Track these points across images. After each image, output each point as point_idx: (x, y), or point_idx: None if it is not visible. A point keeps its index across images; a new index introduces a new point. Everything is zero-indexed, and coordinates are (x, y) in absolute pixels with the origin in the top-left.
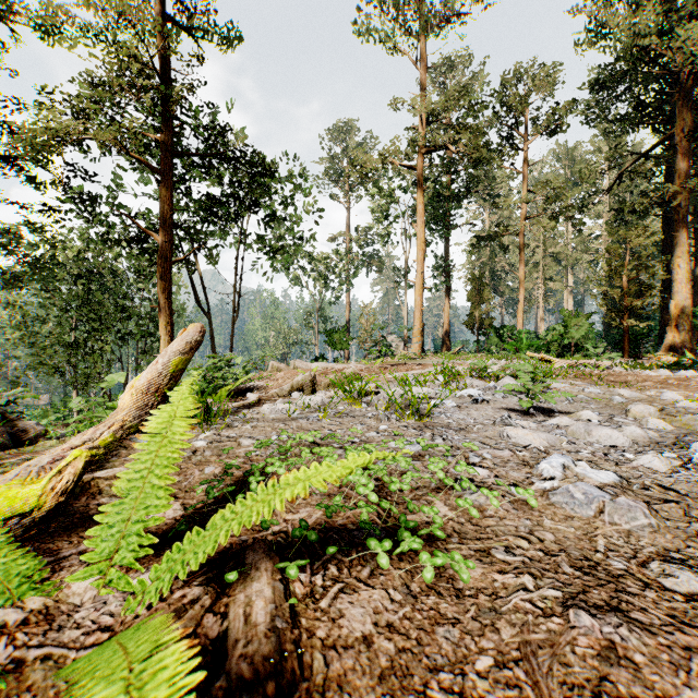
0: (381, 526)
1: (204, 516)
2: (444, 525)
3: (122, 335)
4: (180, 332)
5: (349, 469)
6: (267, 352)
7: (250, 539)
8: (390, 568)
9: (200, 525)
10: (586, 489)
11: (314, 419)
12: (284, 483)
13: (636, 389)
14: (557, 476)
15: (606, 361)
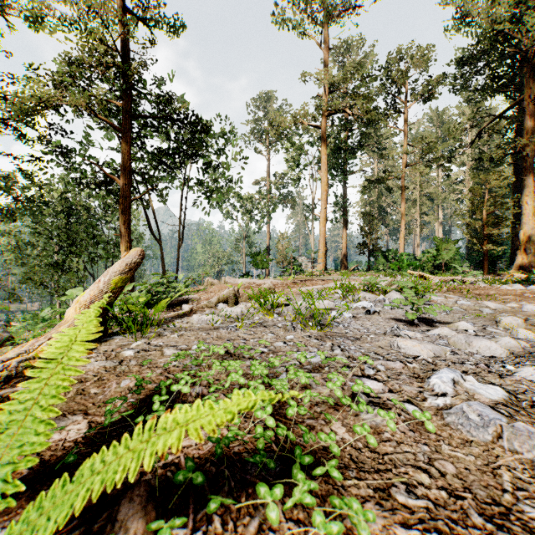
0: (277, 454)
1: (106, 437)
2: (341, 451)
3: (93, 257)
4: (123, 255)
5: (230, 418)
6: (206, 270)
7: (136, 475)
8: (282, 519)
9: (97, 449)
10: (480, 410)
11: (232, 328)
12: (159, 429)
13: (500, 302)
14: (449, 392)
15: (470, 277)
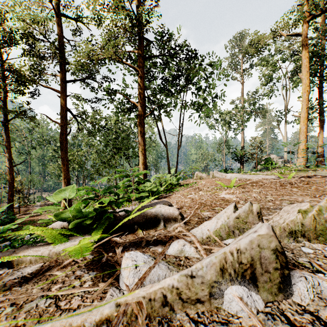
0: None
1: None
2: None
3: (127, 156)
4: None
5: None
6: (197, 165)
7: None
8: None
9: None
10: None
11: None
12: None
13: None
14: None
15: None
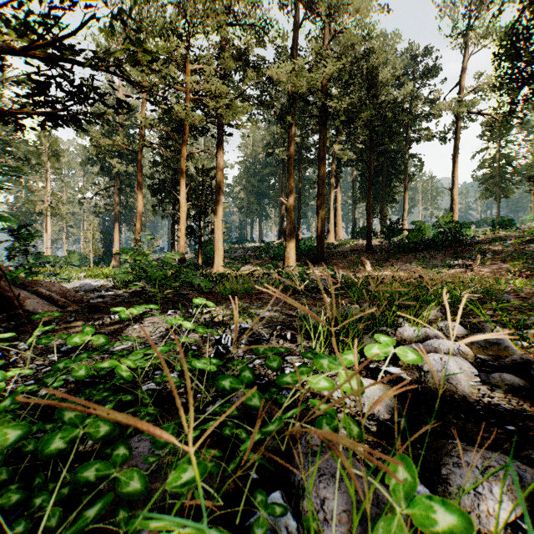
0: None
1: None
2: None
3: None
4: None
5: None
6: None
7: None
8: None
9: None
10: None
11: None
12: None
13: None
14: None
15: None
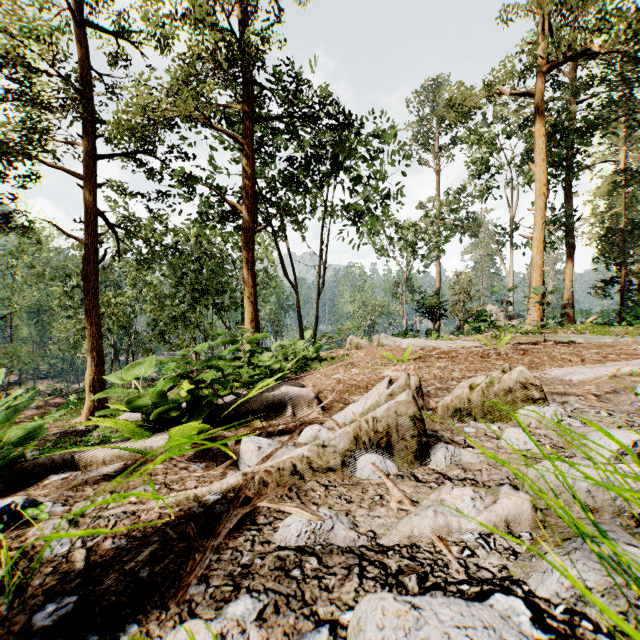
0: None
1: None
2: None
3: (220, 307)
4: None
5: None
6: (355, 323)
7: None
8: None
9: None
10: None
11: None
12: None
13: None
14: None
15: None
